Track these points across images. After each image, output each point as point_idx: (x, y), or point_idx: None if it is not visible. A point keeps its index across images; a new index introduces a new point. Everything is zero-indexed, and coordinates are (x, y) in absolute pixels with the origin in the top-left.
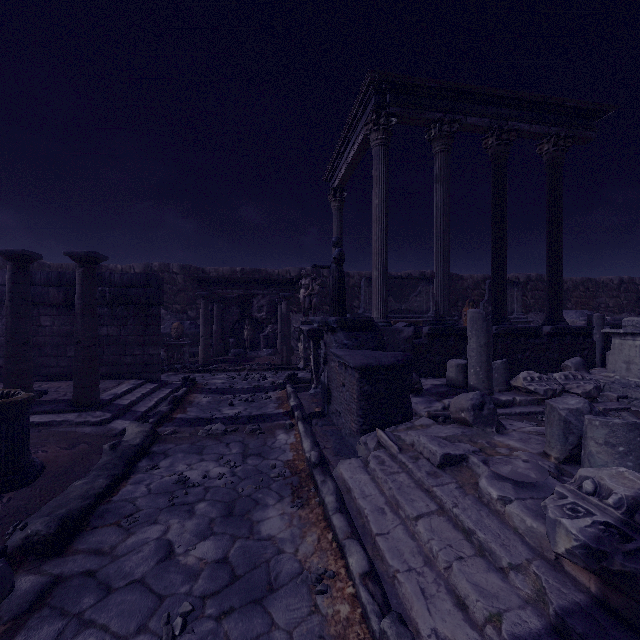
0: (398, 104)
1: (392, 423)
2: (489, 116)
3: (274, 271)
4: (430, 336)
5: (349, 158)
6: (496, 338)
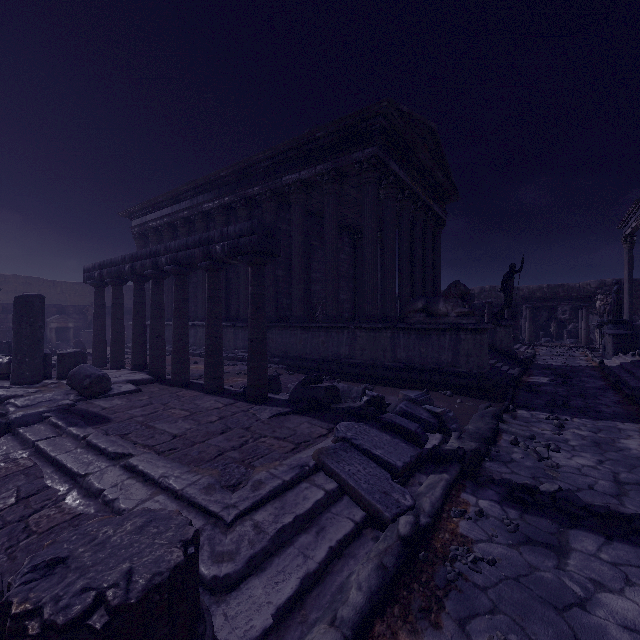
0: None
1: (627, 353)
2: None
3: (575, 285)
4: None
5: (632, 226)
6: None
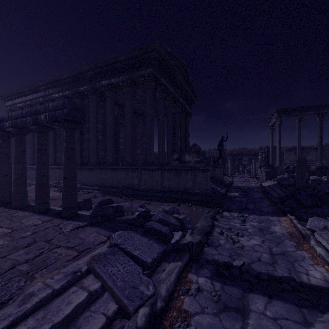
0: (283, 114)
1: (271, 180)
2: (314, 110)
3: (250, 148)
4: (293, 168)
5: (273, 121)
6: (317, 169)
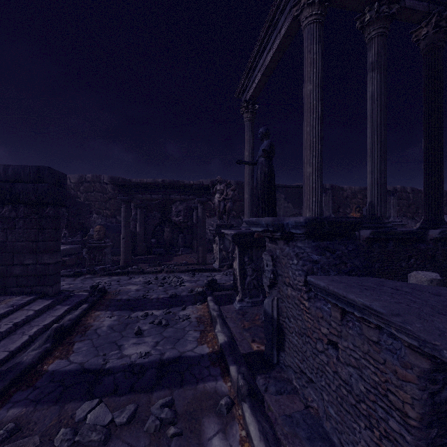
0: None
1: None
2: None
3: (190, 182)
4: (369, 241)
5: (266, 61)
6: (436, 242)
